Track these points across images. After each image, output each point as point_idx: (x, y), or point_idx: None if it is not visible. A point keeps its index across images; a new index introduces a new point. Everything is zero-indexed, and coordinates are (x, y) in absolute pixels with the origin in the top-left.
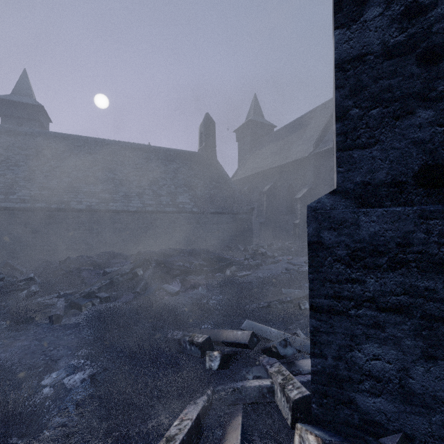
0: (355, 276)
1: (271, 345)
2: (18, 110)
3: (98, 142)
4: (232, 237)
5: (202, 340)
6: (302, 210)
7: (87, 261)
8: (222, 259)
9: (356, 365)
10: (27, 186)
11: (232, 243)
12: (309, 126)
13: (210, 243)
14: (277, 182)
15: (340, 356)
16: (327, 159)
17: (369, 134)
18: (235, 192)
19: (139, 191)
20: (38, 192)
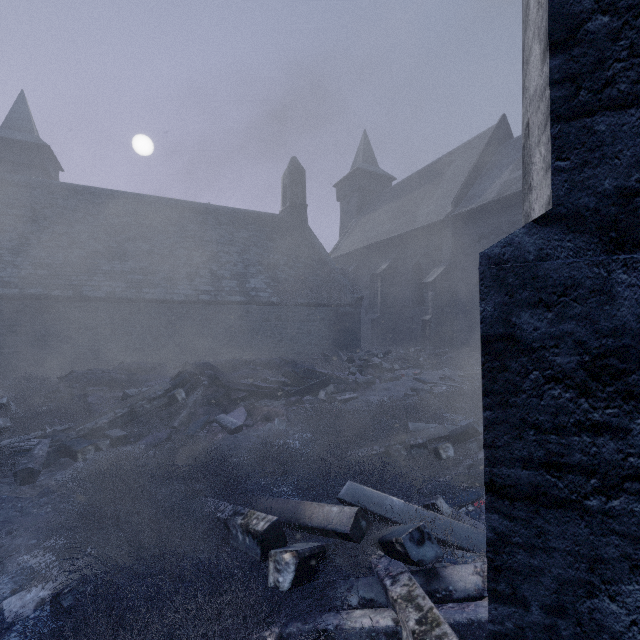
0: (601, 417)
1: (394, 538)
2: (11, 152)
3: (130, 198)
4: (330, 341)
5: (264, 526)
6: (434, 300)
7: (100, 378)
8: (313, 374)
9: (605, 633)
10: (15, 263)
11: (331, 349)
12: (445, 176)
13: (297, 349)
14: (398, 259)
15: (563, 605)
16: (473, 223)
17: (638, 72)
18: (335, 274)
19: (190, 271)
20: (32, 271)
